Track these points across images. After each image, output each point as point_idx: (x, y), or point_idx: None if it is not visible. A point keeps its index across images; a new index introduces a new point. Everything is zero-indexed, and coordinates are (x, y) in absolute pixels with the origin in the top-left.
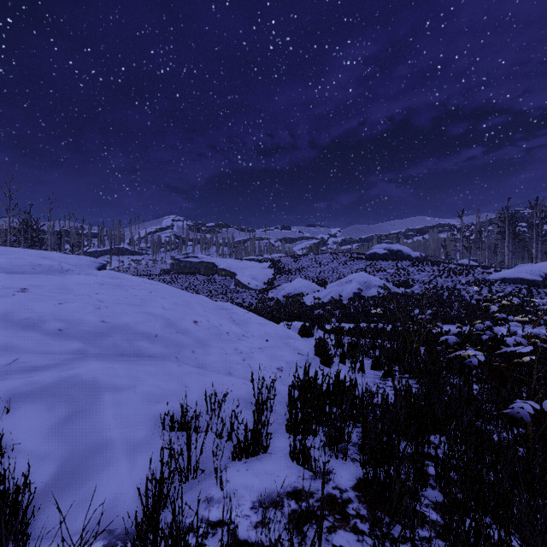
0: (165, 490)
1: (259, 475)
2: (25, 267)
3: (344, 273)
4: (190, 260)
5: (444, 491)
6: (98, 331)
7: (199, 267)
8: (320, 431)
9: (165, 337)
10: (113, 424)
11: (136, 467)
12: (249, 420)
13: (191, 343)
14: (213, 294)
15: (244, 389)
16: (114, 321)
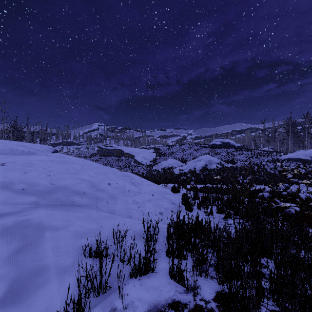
0: (83, 302)
1: (149, 290)
2: (7, 150)
3: (197, 156)
4: (108, 148)
5: (283, 308)
6: (48, 190)
7: (113, 152)
8: (188, 255)
9: (90, 193)
10: (50, 253)
11: (63, 285)
12: (142, 248)
13: (106, 197)
14: (121, 167)
15: (139, 227)
16: (58, 184)
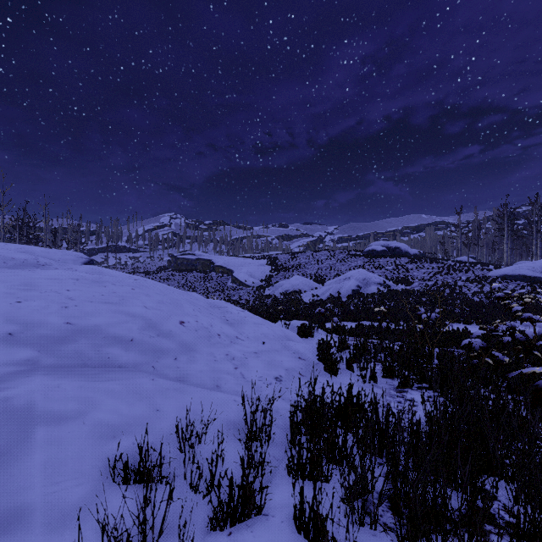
0: None
1: None
2: None
3: (342, 270)
4: (187, 257)
5: None
6: (60, 335)
7: (196, 265)
8: (332, 472)
9: (142, 341)
10: (37, 478)
11: None
12: (238, 457)
13: (175, 348)
14: (209, 291)
15: (234, 409)
16: (82, 323)
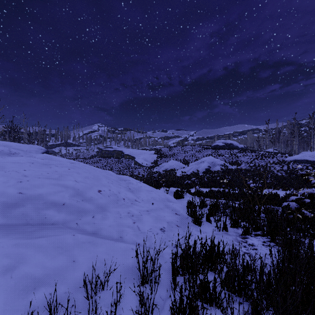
0: None
1: None
2: None
3: (199, 157)
4: (108, 149)
5: None
6: (12, 201)
7: (113, 154)
8: (205, 311)
9: (71, 205)
10: None
11: None
12: (133, 299)
13: (93, 209)
14: (121, 169)
15: (132, 256)
16: (30, 192)
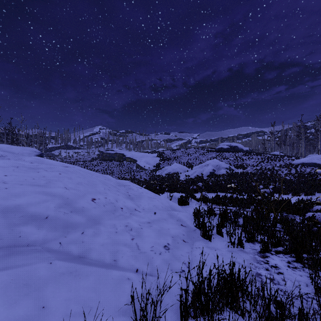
0: None
1: None
2: None
3: (203, 160)
4: (109, 152)
5: None
6: None
7: (114, 156)
8: None
9: (56, 218)
10: None
11: None
12: None
13: (84, 222)
14: (122, 173)
15: (127, 290)
16: (6, 203)
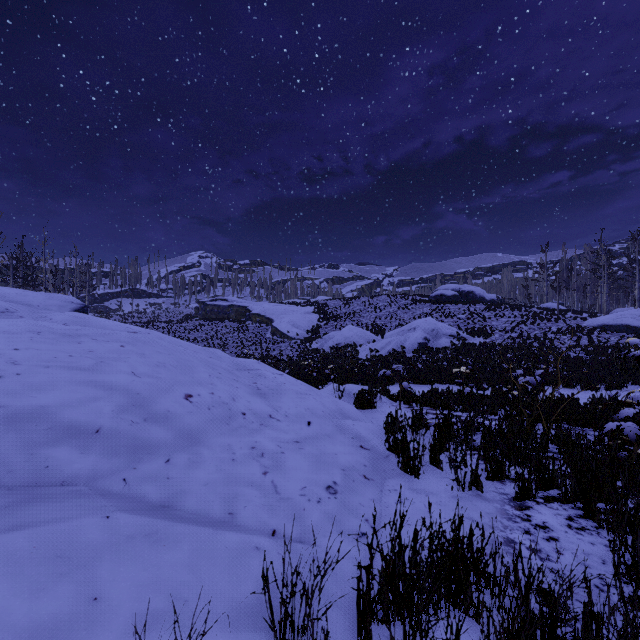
0: None
1: None
2: None
3: (405, 319)
4: (217, 303)
5: None
6: None
7: (229, 312)
8: None
9: (116, 432)
10: None
11: None
12: None
13: (170, 440)
14: (244, 345)
15: (255, 570)
16: (19, 403)
